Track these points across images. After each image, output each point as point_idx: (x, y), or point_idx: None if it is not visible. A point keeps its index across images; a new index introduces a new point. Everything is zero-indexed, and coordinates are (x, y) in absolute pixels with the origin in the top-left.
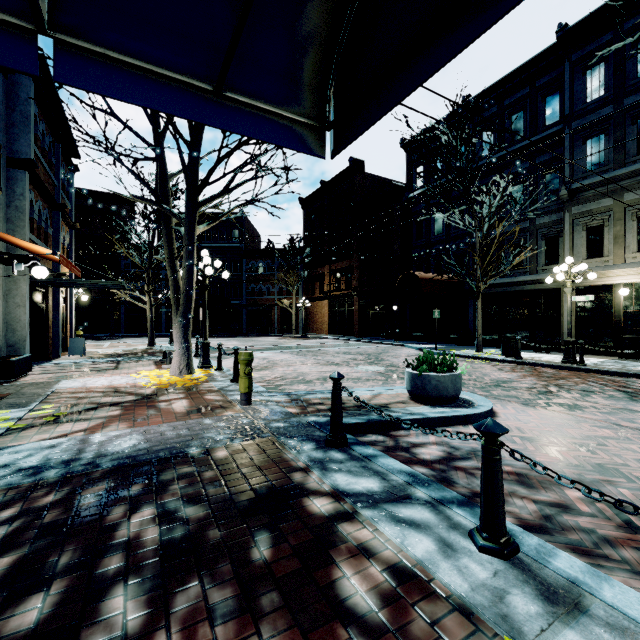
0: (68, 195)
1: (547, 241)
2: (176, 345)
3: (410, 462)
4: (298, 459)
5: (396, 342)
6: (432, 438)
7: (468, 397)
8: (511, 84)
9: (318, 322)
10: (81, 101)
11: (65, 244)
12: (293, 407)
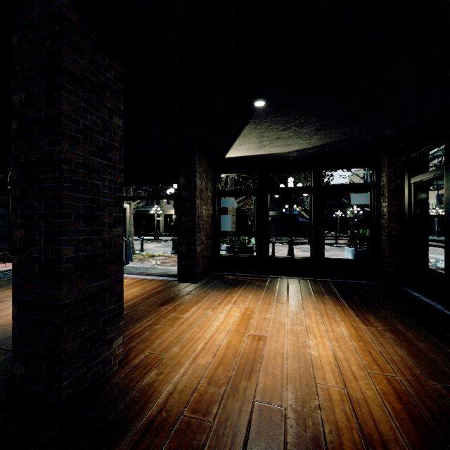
0: None
1: None
2: None
3: None
4: None
5: None
6: None
7: None
8: None
9: None
10: None
11: None
12: None
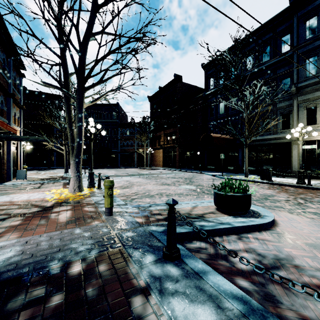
0: (18, 90)
1: (283, 116)
2: (72, 174)
3: (232, 273)
4: (140, 275)
5: (199, 171)
6: (241, 245)
7: (254, 208)
8: (262, 31)
9: (157, 161)
10: (12, 25)
11: (16, 117)
12: (140, 217)
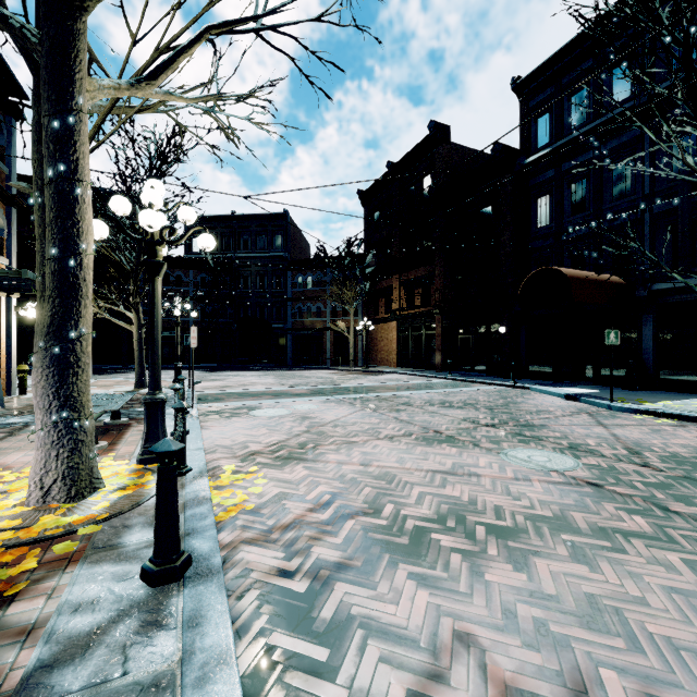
0: (3, 152)
1: None
2: (36, 416)
3: None
4: None
5: (511, 382)
6: None
7: None
8: None
9: (383, 351)
10: None
11: None
12: None
